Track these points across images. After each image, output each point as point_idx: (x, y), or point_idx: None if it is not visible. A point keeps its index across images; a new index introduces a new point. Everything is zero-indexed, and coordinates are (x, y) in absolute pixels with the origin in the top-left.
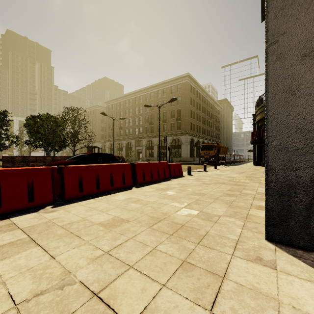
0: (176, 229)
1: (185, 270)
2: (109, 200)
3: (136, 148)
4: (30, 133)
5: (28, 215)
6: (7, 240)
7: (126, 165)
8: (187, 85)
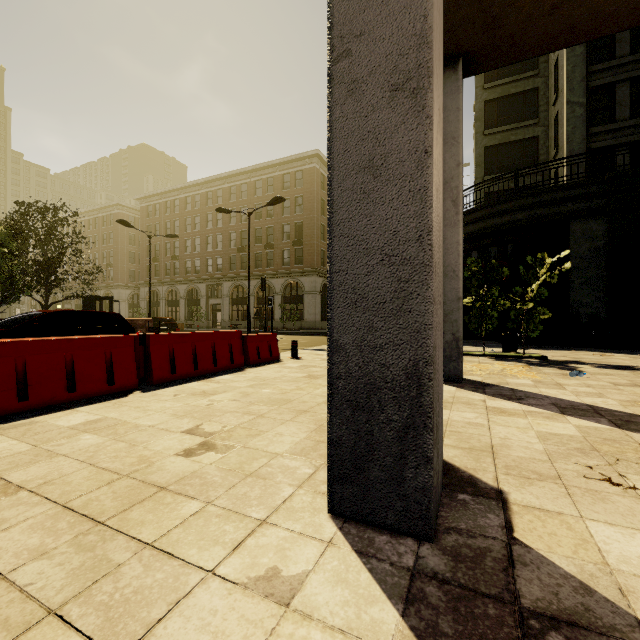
0: (131, 504)
1: None
2: (31, 430)
3: (208, 302)
4: None
5: None
6: None
7: (119, 340)
8: (315, 174)
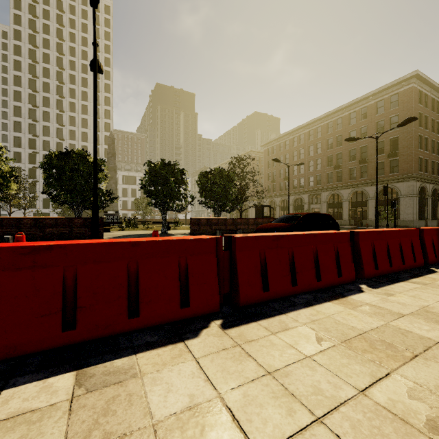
0: None
1: None
2: None
3: (310, 207)
4: (204, 191)
5: (365, 295)
6: (434, 331)
7: (413, 231)
8: (413, 92)
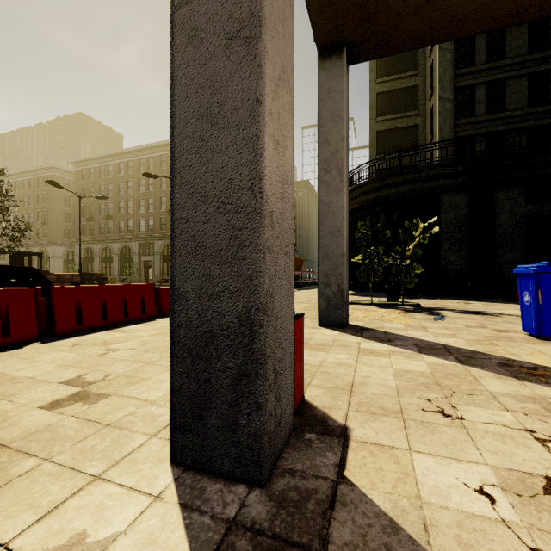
0: None
1: None
2: None
3: (141, 259)
4: None
5: None
6: None
7: (17, 292)
8: None
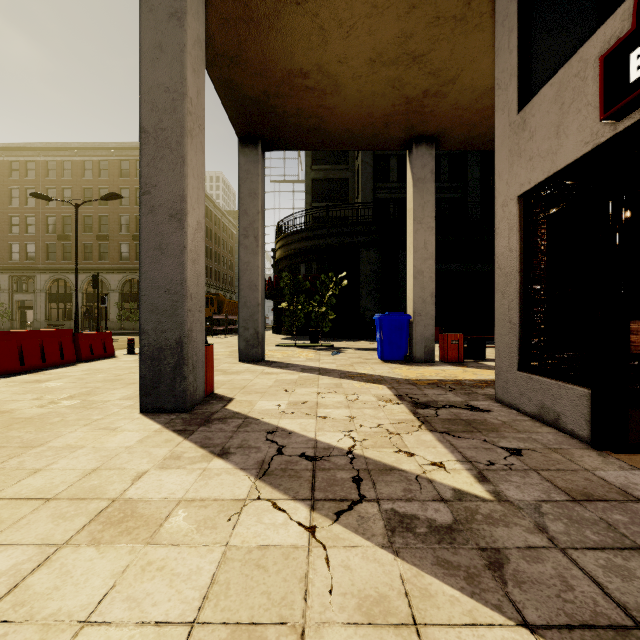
0: (11, 424)
1: None
2: None
3: (13, 298)
4: None
5: None
6: None
7: None
8: None
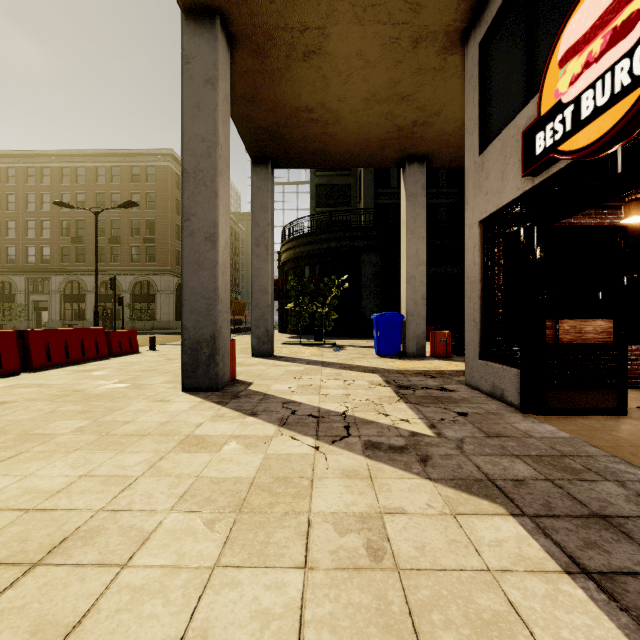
0: (89, 398)
1: (84, 413)
2: None
3: (29, 298)
4: None
5: None
6: None
7: (5, 334)
8: (170, 173)
